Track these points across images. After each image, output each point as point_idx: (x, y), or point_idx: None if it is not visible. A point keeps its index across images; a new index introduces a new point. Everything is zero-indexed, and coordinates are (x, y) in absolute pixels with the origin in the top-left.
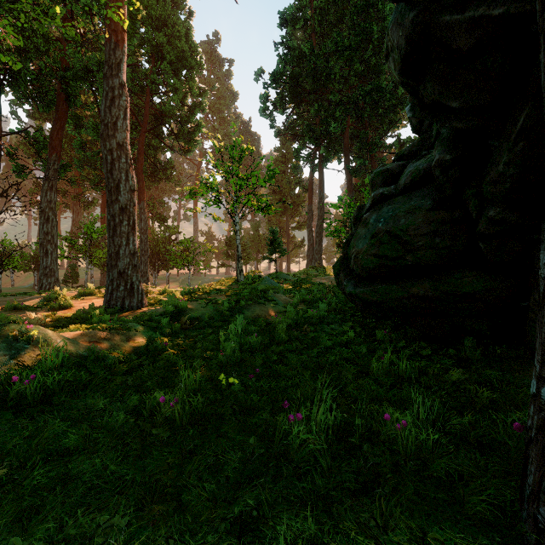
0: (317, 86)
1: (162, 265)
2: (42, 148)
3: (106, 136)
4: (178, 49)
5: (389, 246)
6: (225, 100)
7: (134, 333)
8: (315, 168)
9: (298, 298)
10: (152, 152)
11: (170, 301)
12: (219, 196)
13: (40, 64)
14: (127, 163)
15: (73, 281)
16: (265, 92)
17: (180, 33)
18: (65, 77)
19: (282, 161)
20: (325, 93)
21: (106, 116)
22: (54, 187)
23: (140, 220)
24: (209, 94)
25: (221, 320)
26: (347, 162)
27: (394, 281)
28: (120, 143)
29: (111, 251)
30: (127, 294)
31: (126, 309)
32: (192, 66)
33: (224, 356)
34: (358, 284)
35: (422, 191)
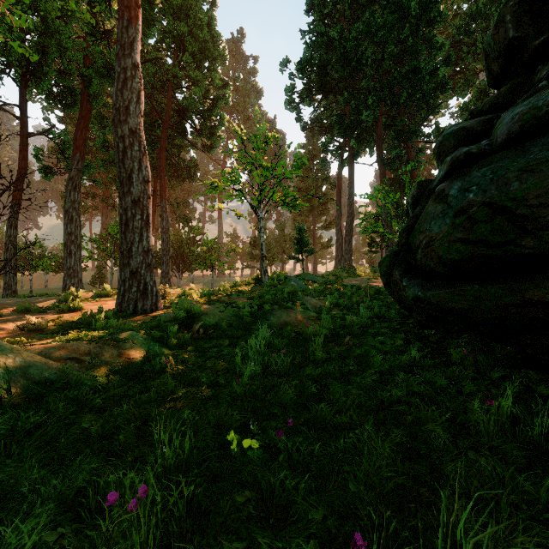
0: (347, 73)
1: (186, 266)
2: (67, 149)
3: (117, 122)
4: (200, 39)
5: (489, 226)
6: (249, 98)
7: (131, 345)
8: (344, 162)
9: (330, 301)
10: (176, 151)
11: (182, 305)
12: (241, 189)
13: (63, 61)
14: (140, 151)
15: (100, 282)
16: (291, 83)
17: (202, 22)
18: (87, 74)
19: (308, 158)
20: (356, 80)
21: (117, 99)
22: (77, 187)
23: (161, 219)
24: (234, 92)
25: (241, 328)
26: (379, 153)
27: (494, 279)
28: (133, 129)
29: (123, 248)
30: (140, 295)
31: (139, 312)
32: (214, 58)
33: (240, 384)
34: (427, 285)
35: (548, 136)
